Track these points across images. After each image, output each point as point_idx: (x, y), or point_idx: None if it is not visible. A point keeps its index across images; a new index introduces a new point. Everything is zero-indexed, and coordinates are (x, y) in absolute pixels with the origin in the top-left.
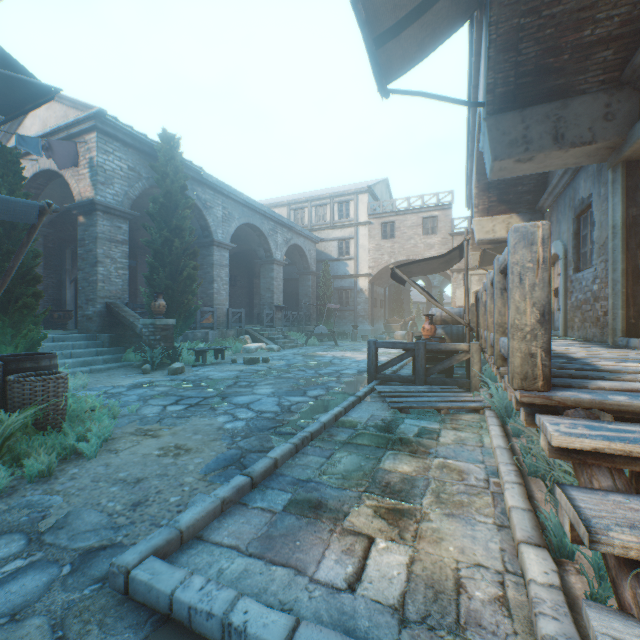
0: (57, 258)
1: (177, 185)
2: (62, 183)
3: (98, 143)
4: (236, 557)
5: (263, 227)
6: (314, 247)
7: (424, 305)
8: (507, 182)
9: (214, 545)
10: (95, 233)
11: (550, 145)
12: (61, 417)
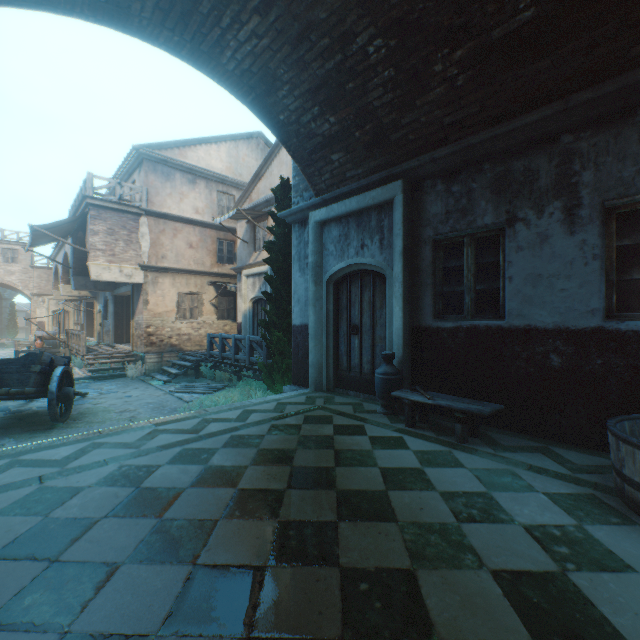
0: None
1: None
2: None
3: None
4: None
5: None
6: None
7: None
8: None
9: None
10: None
11: (94, 289)
12: None
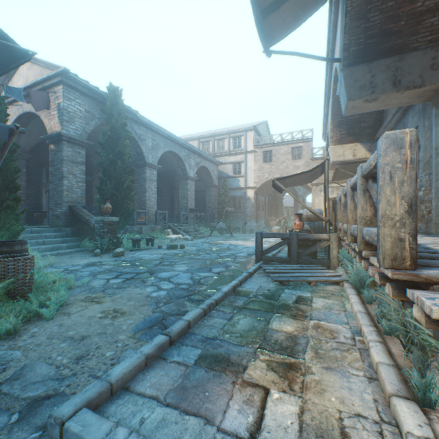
0: (36, 175)
1: (120, 123)
2: (39, 122)
3: (64, 93)
4: (156, 407)
5: (181, 154)
6: (216, 168)
7: (292, 209)
8: (353, 120)
9: (138, 395)
10: (61, 156)
11: (390, 88)
12: (28, 288)
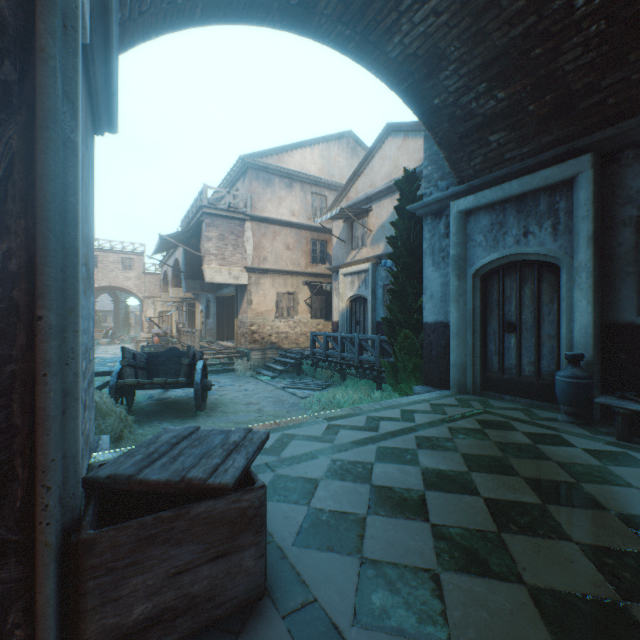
0: None
1: None
2: None
3: None
4: None
5: None
6: None
7: (105, 313)
8: None
9: None
10: None
11: (201, 290)
12: None
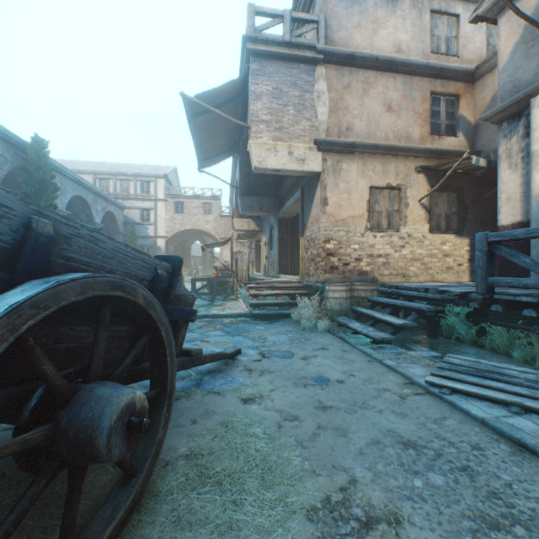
0: None
1: (49, 176)
2: None
3: None
4: None
5: (88, 198)
6: (122, 213)
7: (200, 258)
8: None
9: None
10: None
11: (259, 210)
12: None
